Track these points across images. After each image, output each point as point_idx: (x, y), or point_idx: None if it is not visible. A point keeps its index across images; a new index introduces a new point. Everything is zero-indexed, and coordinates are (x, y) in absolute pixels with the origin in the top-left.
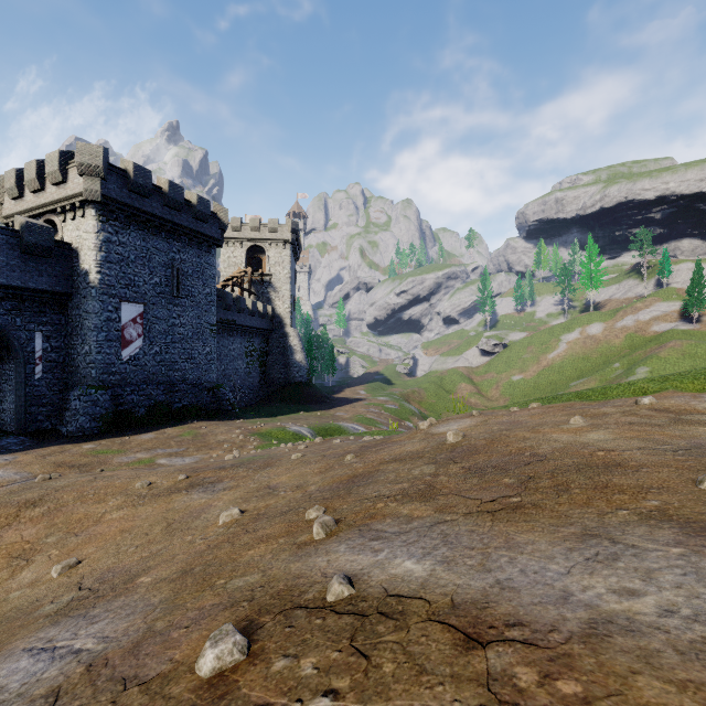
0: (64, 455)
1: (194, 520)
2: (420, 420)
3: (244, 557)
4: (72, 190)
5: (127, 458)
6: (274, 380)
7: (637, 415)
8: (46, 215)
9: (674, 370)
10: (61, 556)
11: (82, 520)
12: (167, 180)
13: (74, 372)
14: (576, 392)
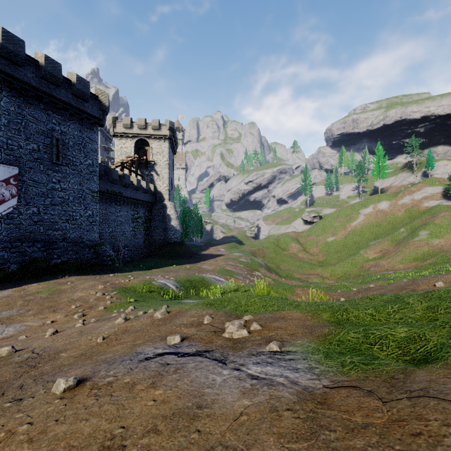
0: None
1: None
2: (266, 270)
3: None
4: None
5: None
6: (155, 240)
7: None
8: None
9: (447, 232)
10: None
11: None
12: (43, 54)
13: None
14: None
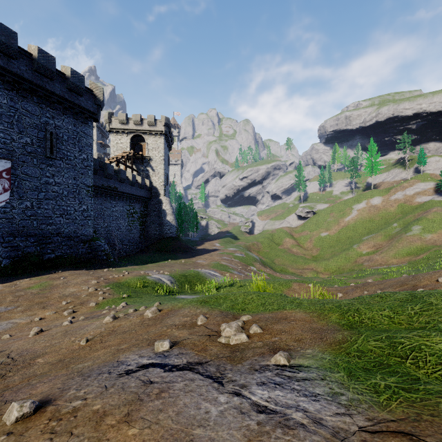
0: None
1: None
2: (261, 265)
3: None
4: None
5: None
6: (151, 235)
7: None
8: None
9: (440, 227)
10: None
11: None
12: (36, 46)
13: None
14: None
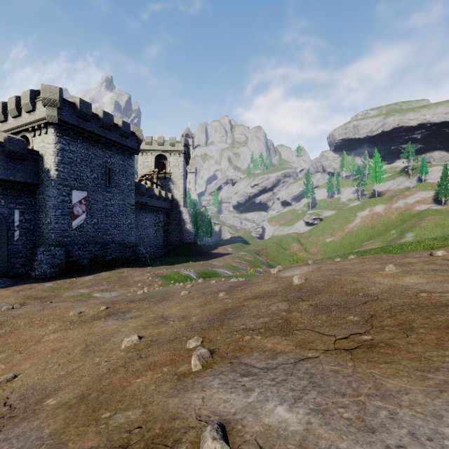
0: (31, 290)
1: (105, 343)
2: (267, 267)
3: (132, 386)
4: (38, 116)
5: (73, 292)
6: (172, 241)
7: (436, 264)
8: (22, 133)
9: (430, 234)
10: (5, 370)
11: (27, 340)
12: (102, 110)
13: (40, 235)
14: (380, 247)
